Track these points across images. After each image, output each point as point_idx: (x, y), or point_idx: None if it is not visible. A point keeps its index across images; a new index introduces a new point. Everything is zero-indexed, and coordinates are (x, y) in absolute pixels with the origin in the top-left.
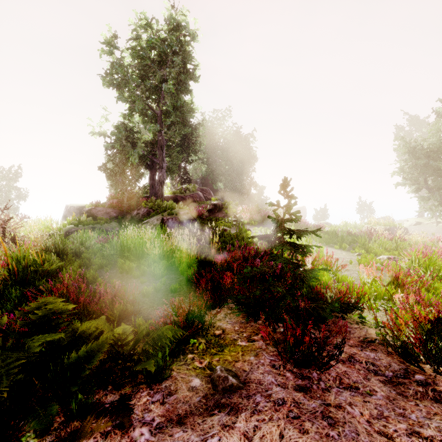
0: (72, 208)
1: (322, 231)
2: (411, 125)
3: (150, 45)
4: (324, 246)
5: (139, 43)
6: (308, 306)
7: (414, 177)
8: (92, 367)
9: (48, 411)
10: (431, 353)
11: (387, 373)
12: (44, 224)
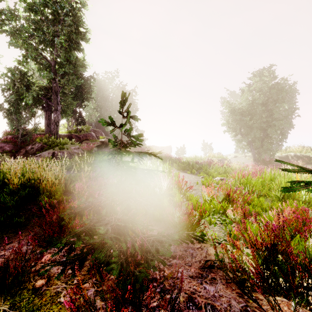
0: None
1: (181, 162)
2: (232, 96)
3: (43, 2)
4: (181, 172)
5: None
6: (147, 241)
7: (234, 127)
8: None
9: None
10: (268, 283)
11: None
12: None
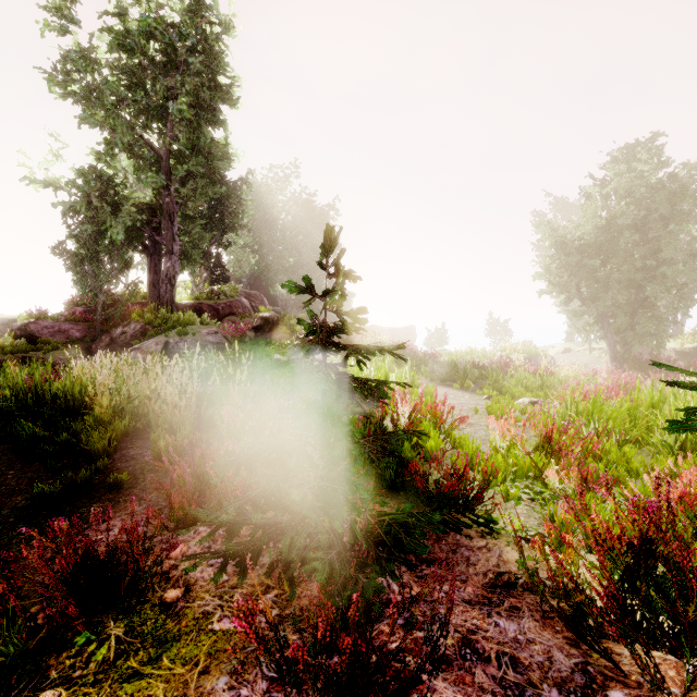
0: None
1: (437, 362)
2: (559, 210)
3: (145, 29)
4: (438, 386)
5: (122, 21)
6: (377, 523)
7: (563, 282)
8: None
9: None
10: (634, 621)
11: (546, 696)
12: None
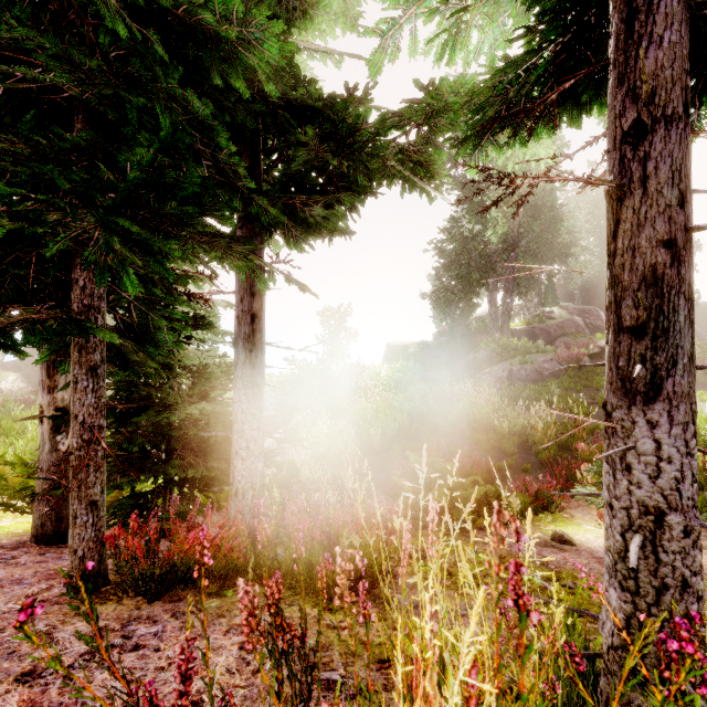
0: (394, 348)
1: None
2: None
3: None
4: None
5: None
6: None
7: None
8: (478, 500)
9: (460, 513)
10: None
11: None
12: (374, 371)
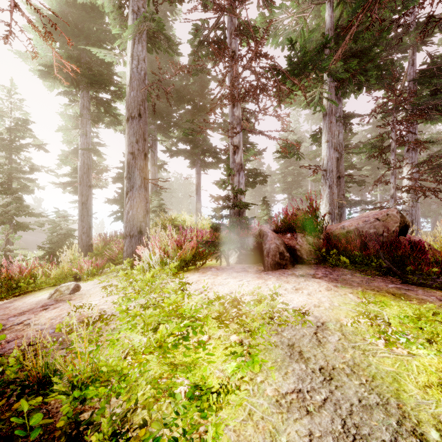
0: None
1: None
2: None
3: None
4: None
5: None
6: None
7: None
8: None
9: None
10: None
11: None
12: None
